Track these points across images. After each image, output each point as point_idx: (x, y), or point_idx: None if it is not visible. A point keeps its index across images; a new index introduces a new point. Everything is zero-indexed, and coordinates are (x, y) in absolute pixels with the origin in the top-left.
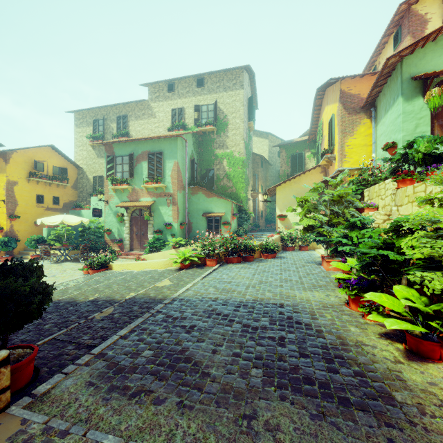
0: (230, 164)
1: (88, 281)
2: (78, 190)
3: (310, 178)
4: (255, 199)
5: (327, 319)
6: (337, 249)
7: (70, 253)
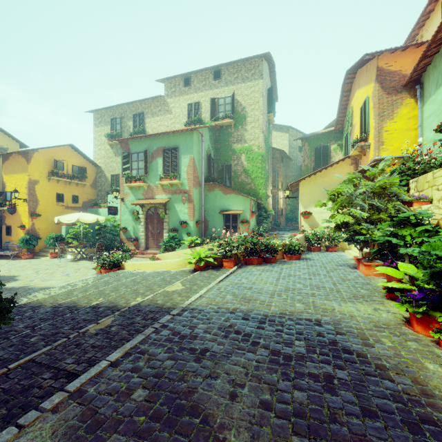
0: (249, 159)
1: (96, 282)
2: (97, 188)
3: (338, 171)
4: (275, 196)
5: (386, 347)
6: (381, 251)
7: (87, 251)
